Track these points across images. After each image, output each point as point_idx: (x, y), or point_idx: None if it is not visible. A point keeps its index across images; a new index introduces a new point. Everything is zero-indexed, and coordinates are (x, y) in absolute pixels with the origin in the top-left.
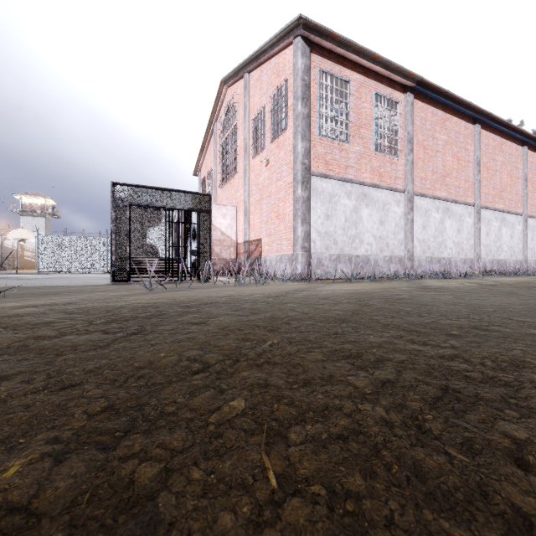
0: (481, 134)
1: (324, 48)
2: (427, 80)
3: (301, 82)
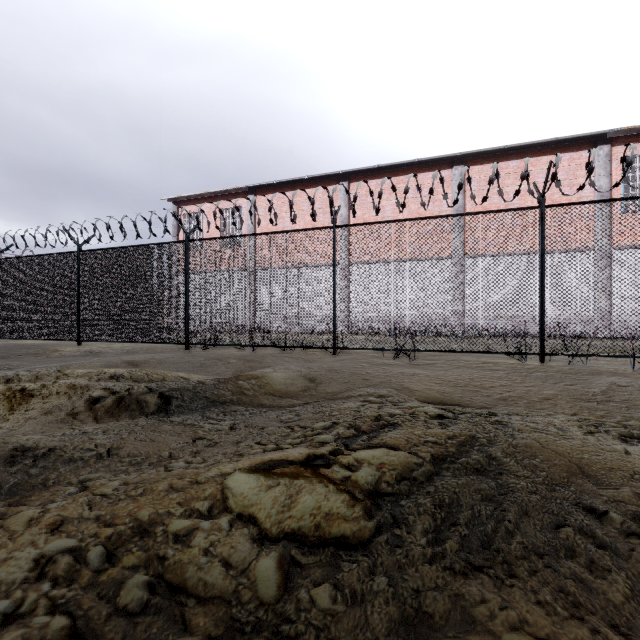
0: (352, 188)
1: (187, 200)
2: (250, 185)
3: (173, 227)
